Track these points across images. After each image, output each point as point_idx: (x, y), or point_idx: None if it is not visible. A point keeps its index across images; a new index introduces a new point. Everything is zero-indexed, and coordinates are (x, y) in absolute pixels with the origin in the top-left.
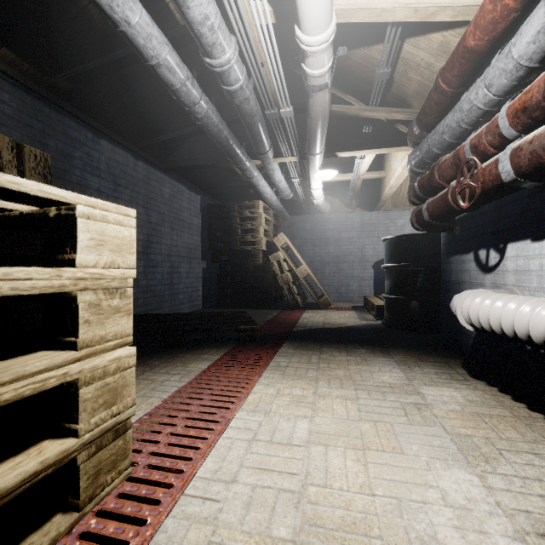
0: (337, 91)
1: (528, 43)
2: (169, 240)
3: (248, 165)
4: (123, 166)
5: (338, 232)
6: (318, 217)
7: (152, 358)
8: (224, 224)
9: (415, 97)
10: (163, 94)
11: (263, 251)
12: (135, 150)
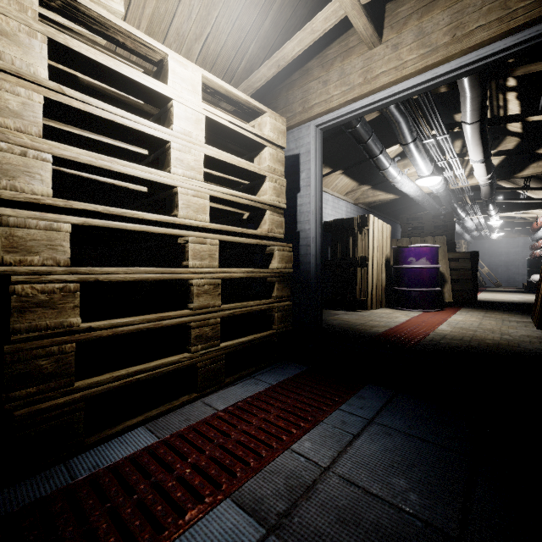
0: None
1: (538, 235)
2: None
3: (464, 235)
4: None
5: (507, 248)
6: (493, 241)
7: None
8: None
9: (533, 218)
10: None
11: None
12: None
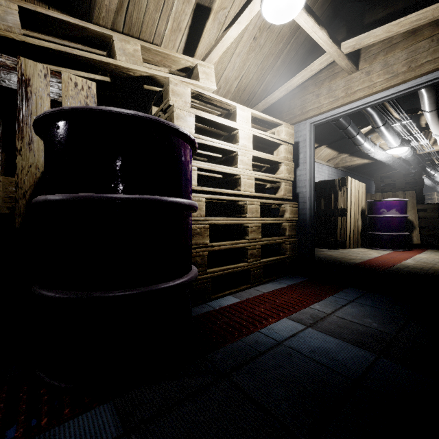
0: None
1: None
2: None
3: (436, 188)
4: None
5: None
6: None
7: None
8: None
9: None
10: None
11: None
12: None
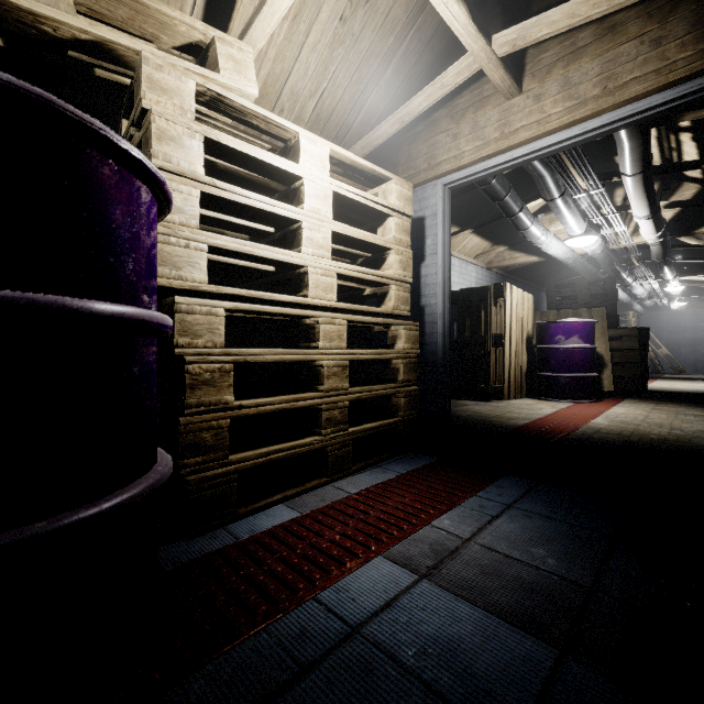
0: None
1: None
2: None
3: (633, 304)
4: None
5: (694, 322)
6: (673, 312)
7: None
8: None
9: None
10: None
11: None
12: None
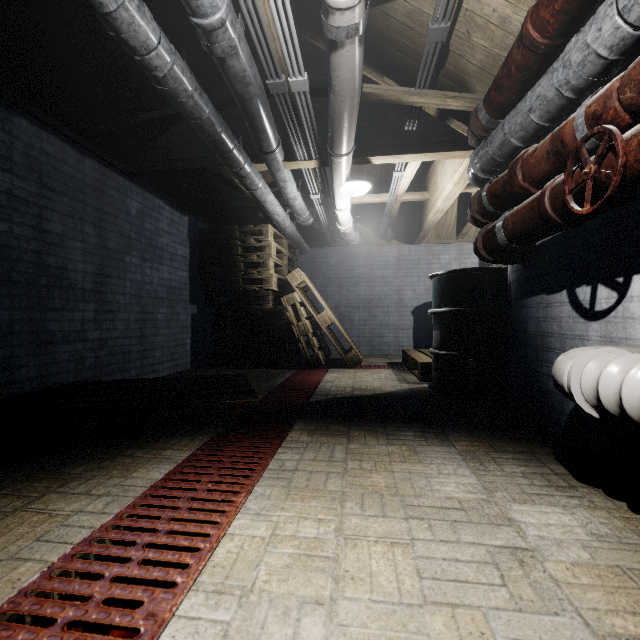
0: (371, 72)
1: None
2: (139, 275)
3: (248, 170)
4: (56, 161)
5: (370, 269)
6: (345, 251)
7: (74, 461)
8: (221, 255)
9: (479, 76)
10: (117, 53)
11: (274, 292)
12: (79, 140)
